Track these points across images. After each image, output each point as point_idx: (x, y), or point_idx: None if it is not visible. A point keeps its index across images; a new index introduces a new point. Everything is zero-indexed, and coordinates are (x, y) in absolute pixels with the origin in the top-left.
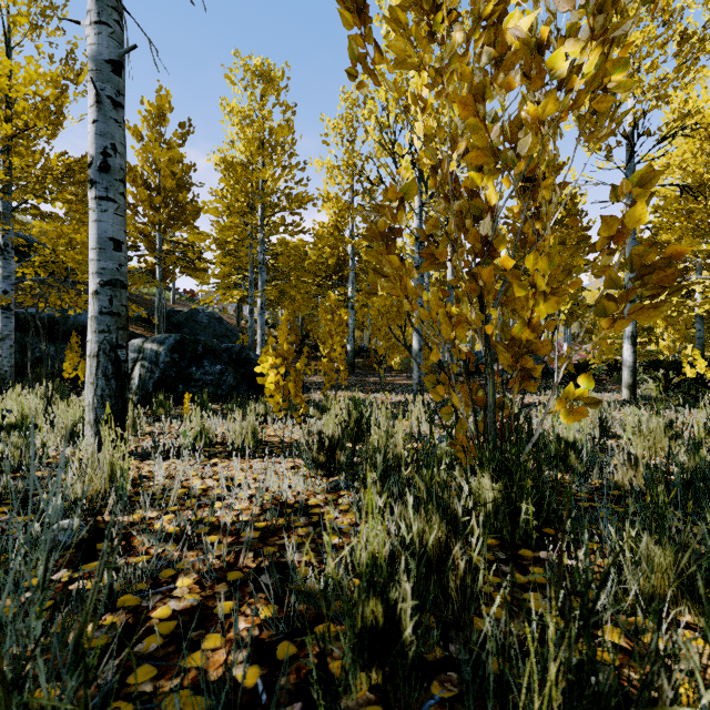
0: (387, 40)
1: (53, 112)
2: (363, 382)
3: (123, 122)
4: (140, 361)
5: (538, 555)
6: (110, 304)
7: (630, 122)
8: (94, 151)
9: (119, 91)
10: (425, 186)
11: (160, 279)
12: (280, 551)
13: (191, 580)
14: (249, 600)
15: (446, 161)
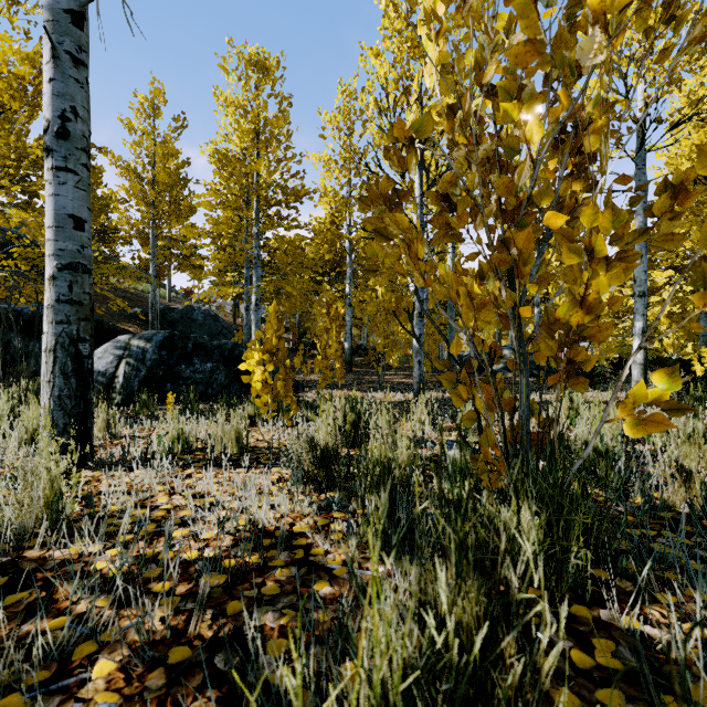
0: (387, 15)
1: (31, 93)
2: (361, 380)
3: (86, 83)
4: (125, 358)
5: (597, 614)
6: (69, 291)
7: (641, 107)
8: (51, 114)
9: (80, 47)
10: (426, 174)
11: (153, 275)
12: (248, 609)
13: (115, 664)
14: (191, 705)
15: (468, 95)
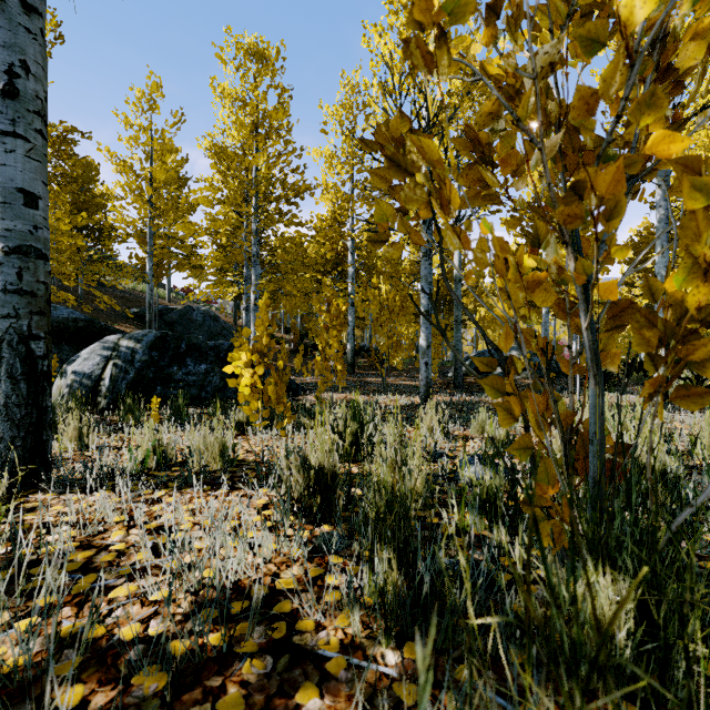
0: None
1: None
2: (363, 382)
3: (41, 36)
4: (113, 359)
5: None
6: (18, 279)
7: None
8: None
9: None
10: None
11: (150, 274)
12: None
13: None
14: None
15: None
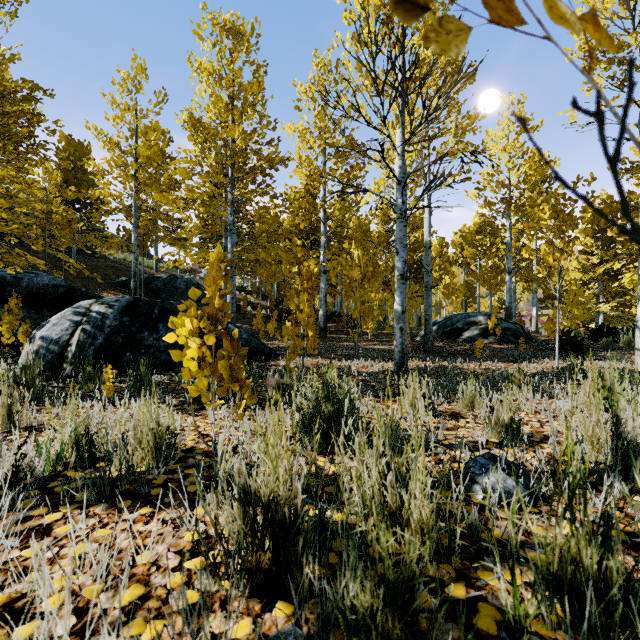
0: None
1: None
2: (335, 347)
3: None
4: (82, 324)
5: None
6: None
7: None
8: None
9: None
10: (410, 118)
11: (135, 244)
12: None
13: None
14: None
15: None
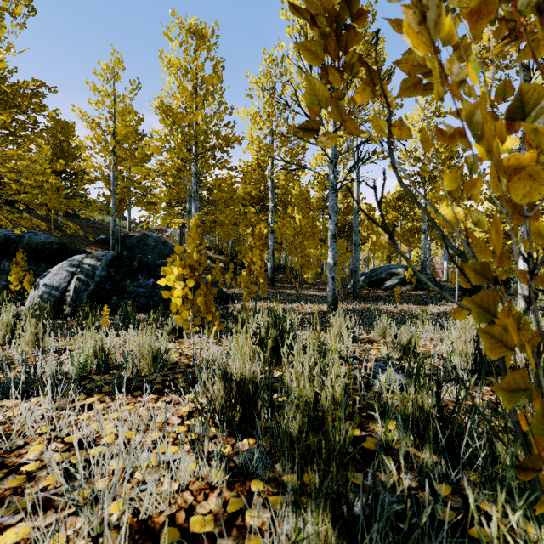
0: None
1: None
2: (281, 293)
3: None
4: (77, 274)
5: None
6: None
7: None
8: None
9: None
10: None
11: (114, 208)
12: None
13: None
14: None
15: None
